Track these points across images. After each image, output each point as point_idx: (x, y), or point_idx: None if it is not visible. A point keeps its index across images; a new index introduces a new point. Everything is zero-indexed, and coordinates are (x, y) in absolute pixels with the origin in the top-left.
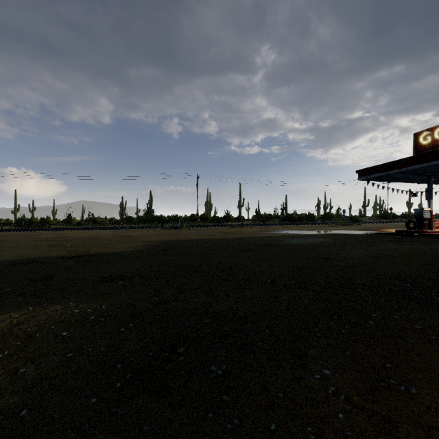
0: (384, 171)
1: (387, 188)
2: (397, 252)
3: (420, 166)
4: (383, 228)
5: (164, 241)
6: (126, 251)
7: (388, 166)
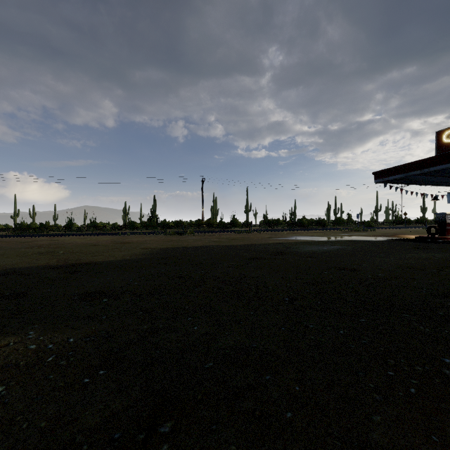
0: (404, 173)
1: (406, 192)
2: (429, 261)
3: (445, 166)
4: (400, 234)
5: (165, 248)
6: (122, 260)
7: (408, 167)
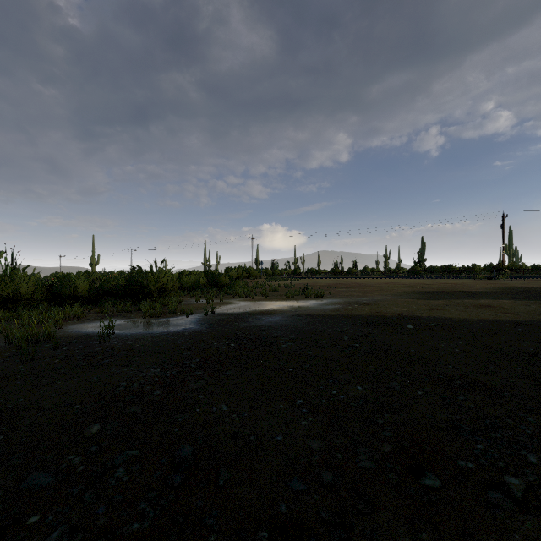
0: None
1: None
2: None
3: None
4: None
5: (504, 287)
6: (486, 291)
7: None
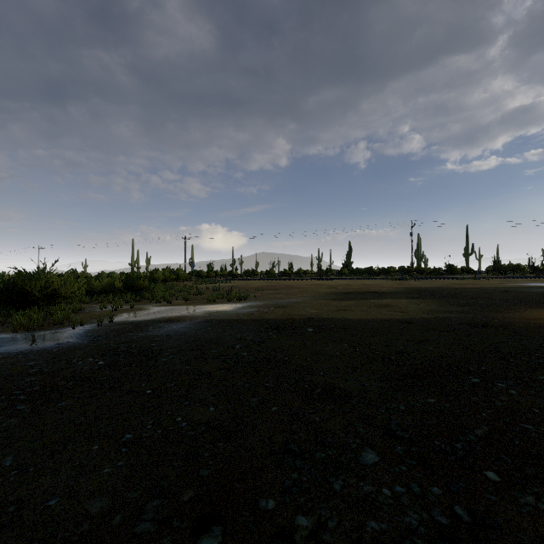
0: None
1: None
2: None
3: None
4: None
5: (407, 288)
6: (393, 291)
7: None
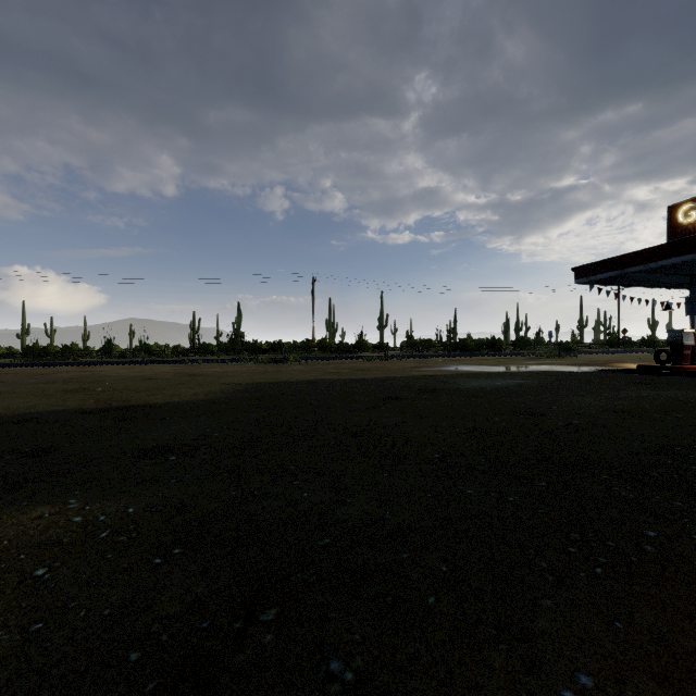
0: (619, 269)
1: (623, 297)
2: (651, 402)
3: (680, 259)
4: (615, 362)
5: (257, 384)
6: (192, 400)
7: (626, 260)
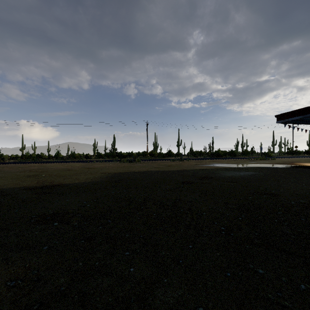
0: (301, 115)
1: (301, 130)
2: None
3: None
4: (296, 162)
5: (118, 173)
6: (84, 182)
7: (305, 110)
